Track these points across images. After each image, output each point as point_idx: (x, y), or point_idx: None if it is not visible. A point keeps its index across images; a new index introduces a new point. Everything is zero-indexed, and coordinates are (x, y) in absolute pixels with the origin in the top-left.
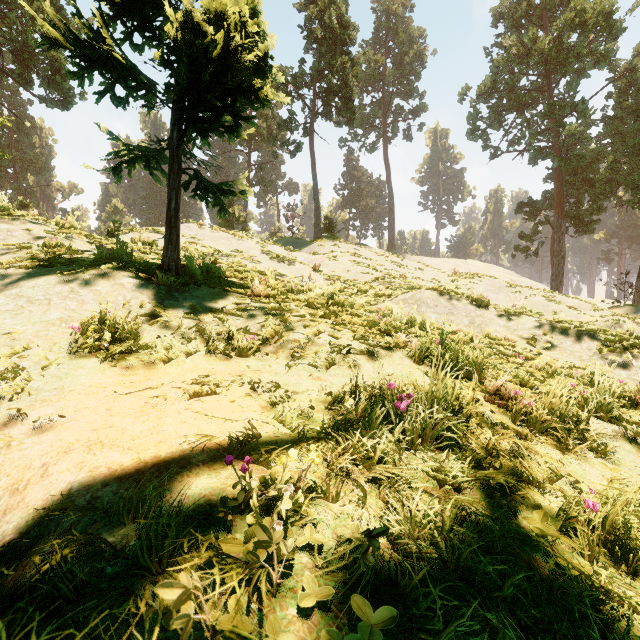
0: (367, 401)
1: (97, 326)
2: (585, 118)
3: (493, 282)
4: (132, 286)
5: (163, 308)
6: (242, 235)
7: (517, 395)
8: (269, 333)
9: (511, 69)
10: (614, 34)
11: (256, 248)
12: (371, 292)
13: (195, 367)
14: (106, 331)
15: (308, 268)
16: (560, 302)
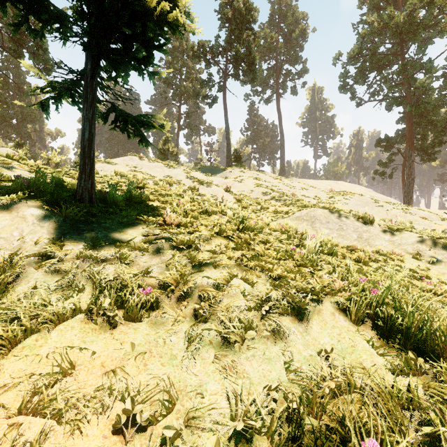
0: None
1: None
2: (432, 73)
3: (361, 198)
4: (34, 219)
5: (61, 244)
6: (172, 164)
7: None
8: (172, 279)
9: (373, 39)
10: None
11: (182, 174)
12: (271, 209)
13: (56, 351)
14: None
15: (221, 189)
16: (414, 214)
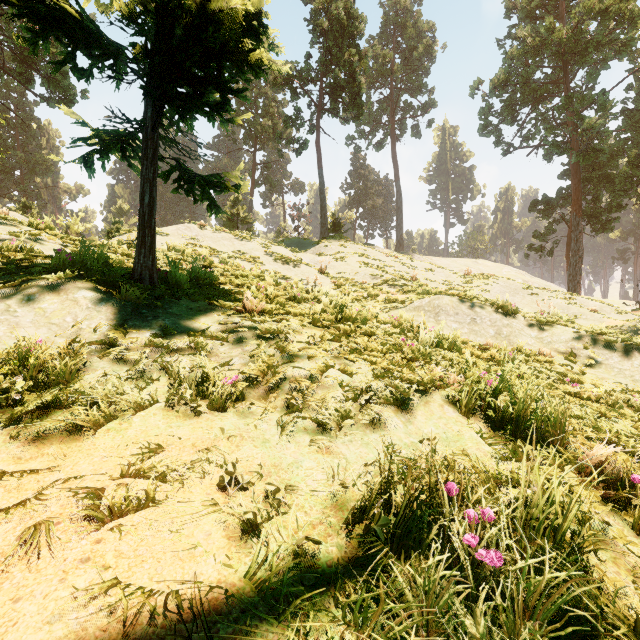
0: (407, 509)
1: (12, 367)
2: (606, 110)
3: (508, 283)
4: (88, 302)
5: (124, 332)
6: (245, 236)
7: (636, 484)
8: (259, 369)
9: (525, 61)
10: (637, 21)
11: (259, 249)
12: (382, 297)
13: (143, 433)
14: (17, 378)
15: (314, 270)
16: (581, 305)
